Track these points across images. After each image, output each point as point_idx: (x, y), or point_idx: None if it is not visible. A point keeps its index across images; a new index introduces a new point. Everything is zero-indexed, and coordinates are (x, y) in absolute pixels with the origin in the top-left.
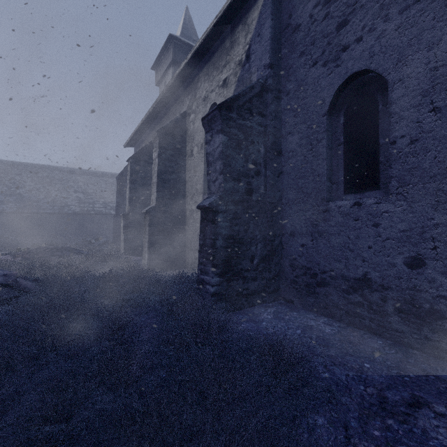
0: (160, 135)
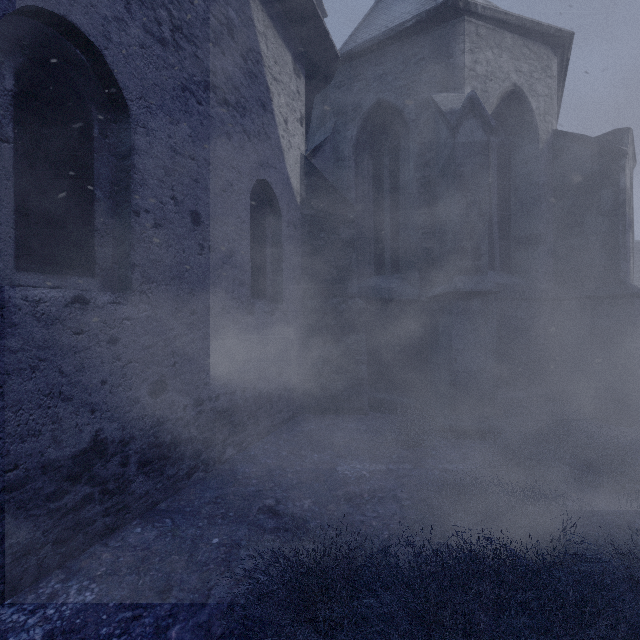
0: None
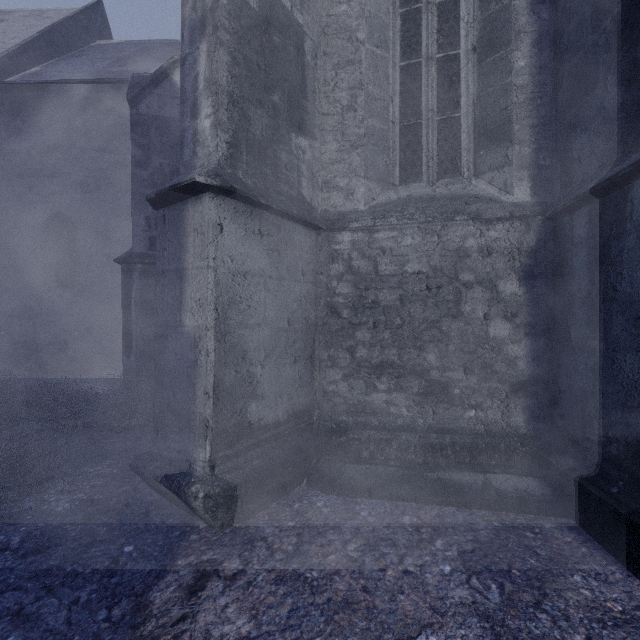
0: None
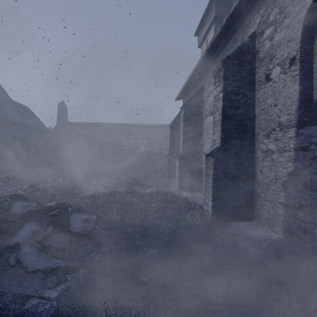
0: (225, 66)
